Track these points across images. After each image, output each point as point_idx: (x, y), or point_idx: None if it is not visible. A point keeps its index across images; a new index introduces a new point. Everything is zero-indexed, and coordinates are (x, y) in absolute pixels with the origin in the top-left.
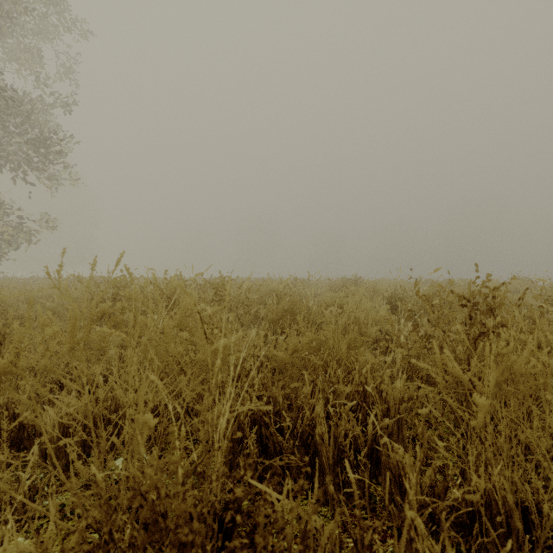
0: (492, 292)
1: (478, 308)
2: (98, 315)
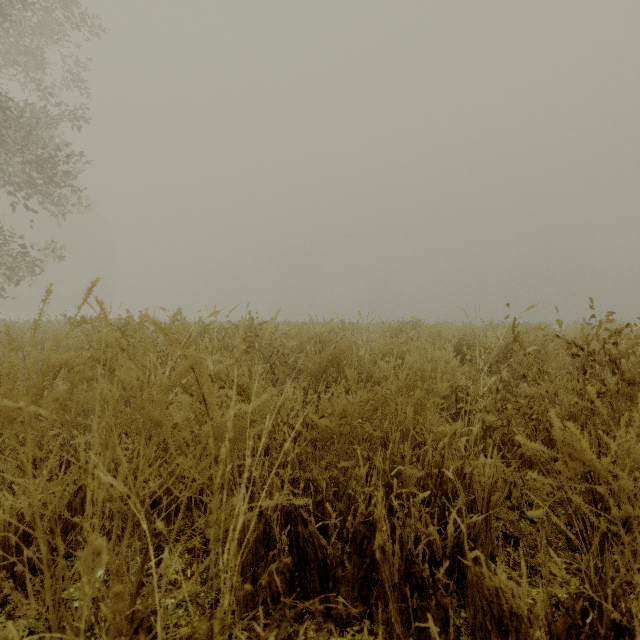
0: (616, 337)
1: (595, 360)
2: (54, 371)
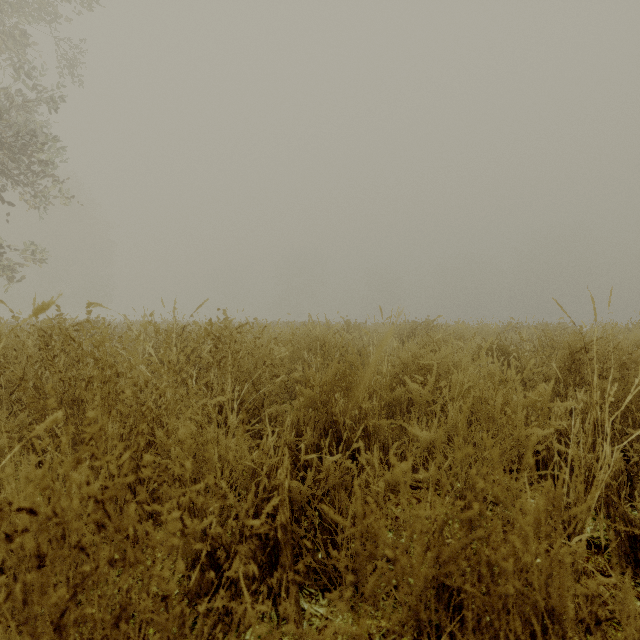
0: None
1: None
2: None
